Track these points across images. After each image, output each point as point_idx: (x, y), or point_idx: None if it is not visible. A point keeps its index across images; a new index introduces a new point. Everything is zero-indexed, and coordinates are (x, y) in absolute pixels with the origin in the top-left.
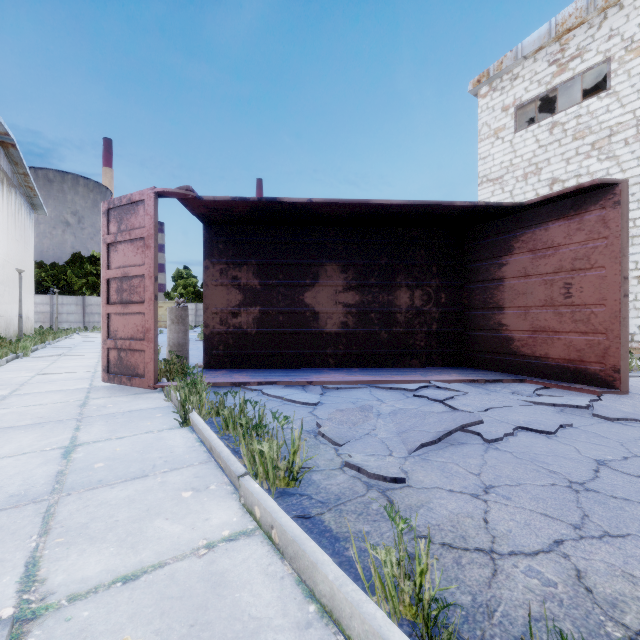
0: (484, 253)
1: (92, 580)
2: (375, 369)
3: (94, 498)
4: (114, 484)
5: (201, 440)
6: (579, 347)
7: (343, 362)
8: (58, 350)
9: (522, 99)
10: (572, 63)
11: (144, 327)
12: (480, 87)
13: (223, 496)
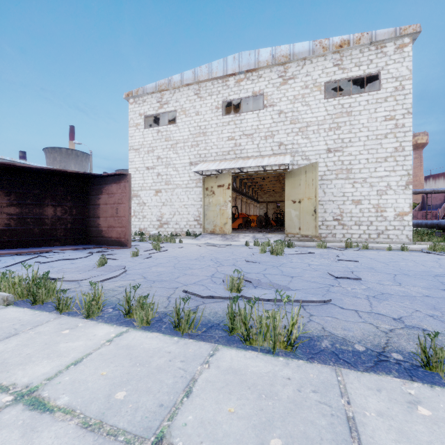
0: (94, 192)
1: None
2: (29, 248)
3: None
4: None
5: None
6: (120, 232)
7: (7, 246)
8: None
9: (147, 113)
10: (165, 106)
11: None
12: (129, 98)
13: None
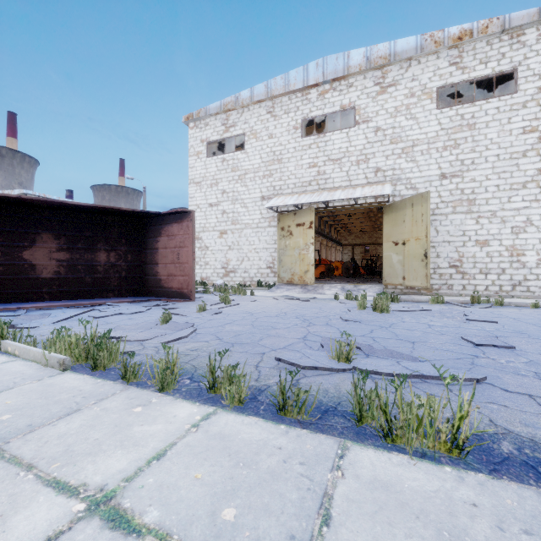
0: (151, 234)
1: None
2: (80, 300)
3: None
4: None
5: None
6: (182, 282)
7: (56, 297)
8: None
9: (210, 139)
10: (231, 129)
11: None
12: (189, 122)
13: None
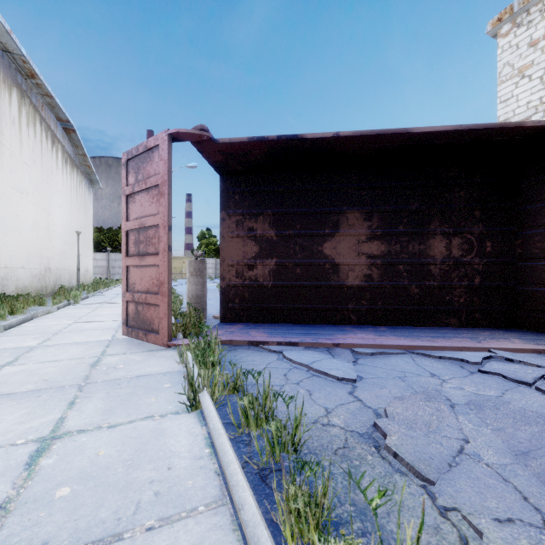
0: None
1: None
2: (405, 328)
3: None
4: None
5: (212, 442)
6: None
7: (366, 319)
8: (104, 298)
9: None
10: None
11: (159, 280)
12: (500, 26)
13: None
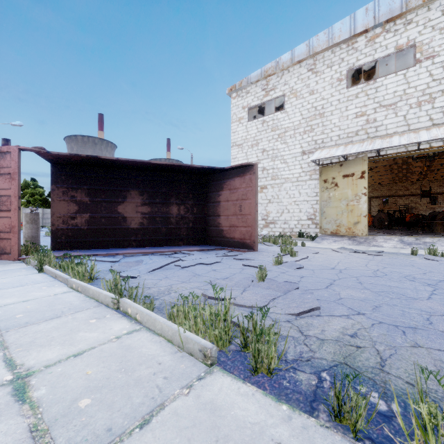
0: (213, 189)
1: (11, 302)
2: (158, 247)
3: (0, 291)
4: (8, 288)
5: (50, 276)
6: (244, 233)
7: (141, 244)
8: None
9: (251, 105)
10: (271, 92)
11: (10, 225)
12: (232, 93)
13: (61, 287)
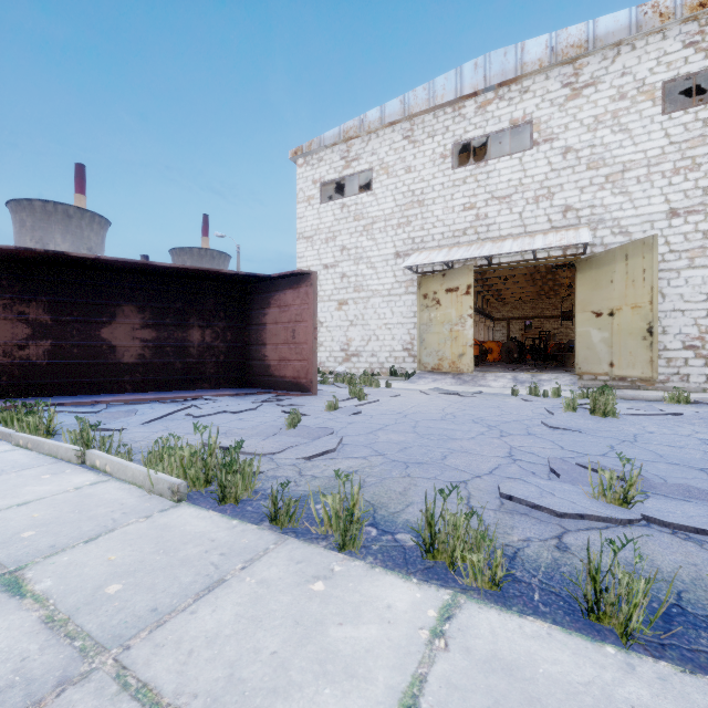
0: (257, 305)
1: None
2: (169, 392)
3: None
4: None
5: None
6: (298, 369)
7: (141, 387)
8: None
9: (325, 178)
10: (353, 163)
11: None
12: (298, 158)
13: (1, 445)
